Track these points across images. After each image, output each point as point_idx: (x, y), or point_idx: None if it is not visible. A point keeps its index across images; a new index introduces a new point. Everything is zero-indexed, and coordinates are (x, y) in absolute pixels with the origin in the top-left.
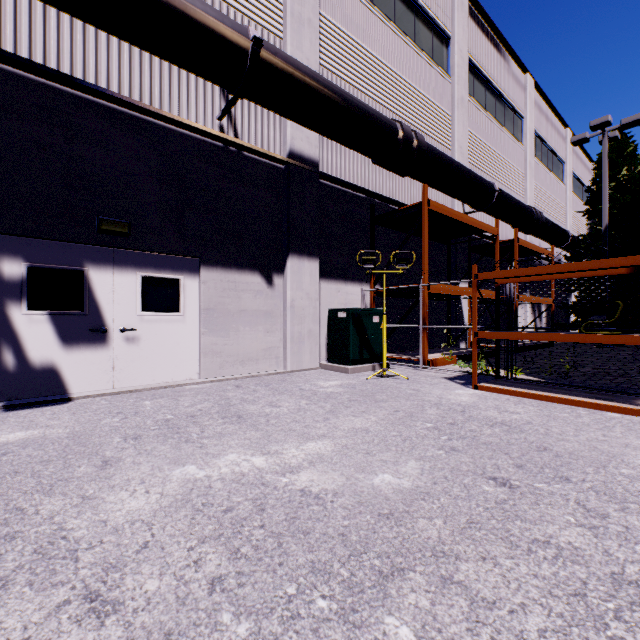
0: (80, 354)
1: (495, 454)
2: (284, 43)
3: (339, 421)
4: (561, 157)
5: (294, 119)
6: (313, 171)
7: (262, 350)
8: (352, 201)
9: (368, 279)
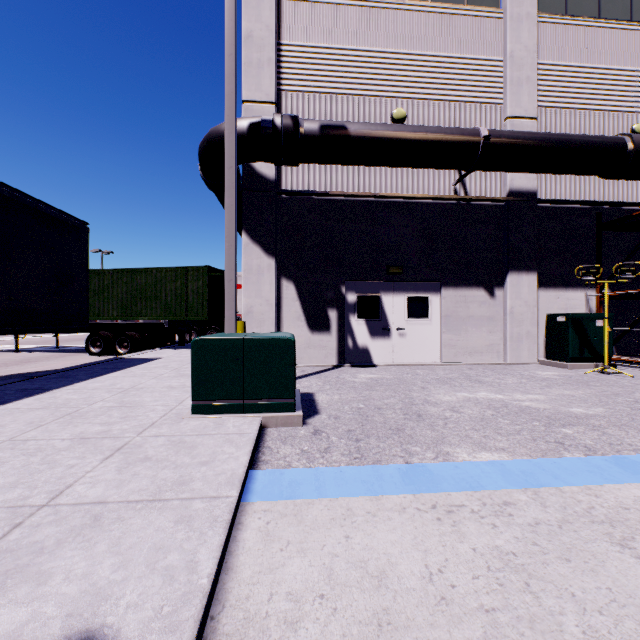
0: (378, 342)
1: None
2: (504, 107)
3: (551, 390)
4: None
5: (514, 171)
6: (531, 200)
7: (485, 346)
8: (573, 214)
9: (593, 284)
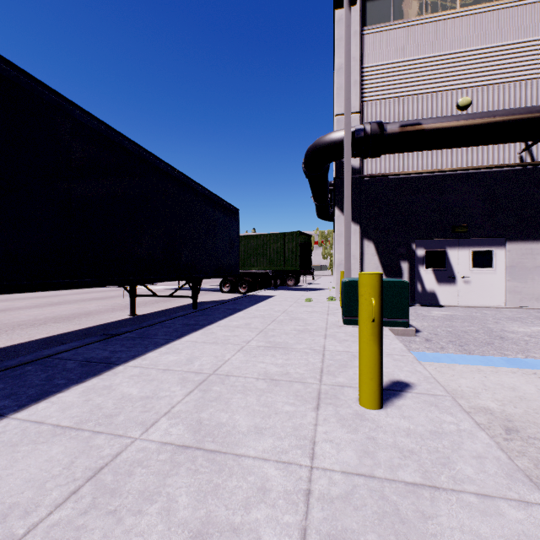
0: (443, 287)
1: None
2: None
3: None
4: None
5: None
6: None
7: None
8: None
9: None
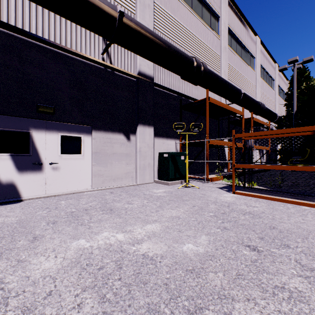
0: (27, 176)
1: (247, 231)
2: (136, 16)
3: (164, 212)
4: (273, 77)
5: (141, 55)
6: (150, 82)
7: (124, 173)
8: (170, 97)
9: (178, 137)
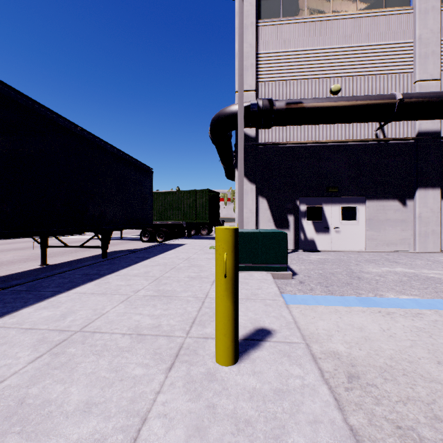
0: (320, 236)
1: None
2: (413, 74)
3: None
4: None
5: (421, 119)
6: (435, 138)
7: (399, 239)
8: None
9: None
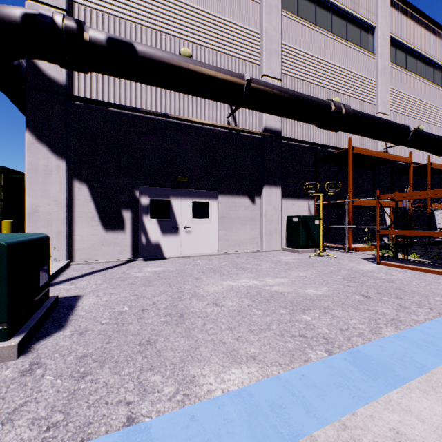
0: (168, 238)
1: (369, 288)
2: (261, 67)
3: (291, 273)
4: None
5: (267, 112)
6: (278, 137)
7: (249, 239)
8: (302, 150)
9: (312, 197)
